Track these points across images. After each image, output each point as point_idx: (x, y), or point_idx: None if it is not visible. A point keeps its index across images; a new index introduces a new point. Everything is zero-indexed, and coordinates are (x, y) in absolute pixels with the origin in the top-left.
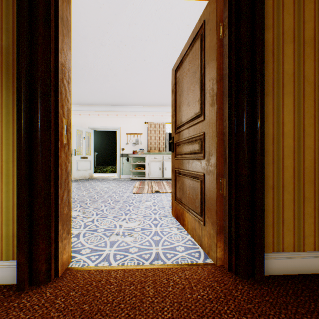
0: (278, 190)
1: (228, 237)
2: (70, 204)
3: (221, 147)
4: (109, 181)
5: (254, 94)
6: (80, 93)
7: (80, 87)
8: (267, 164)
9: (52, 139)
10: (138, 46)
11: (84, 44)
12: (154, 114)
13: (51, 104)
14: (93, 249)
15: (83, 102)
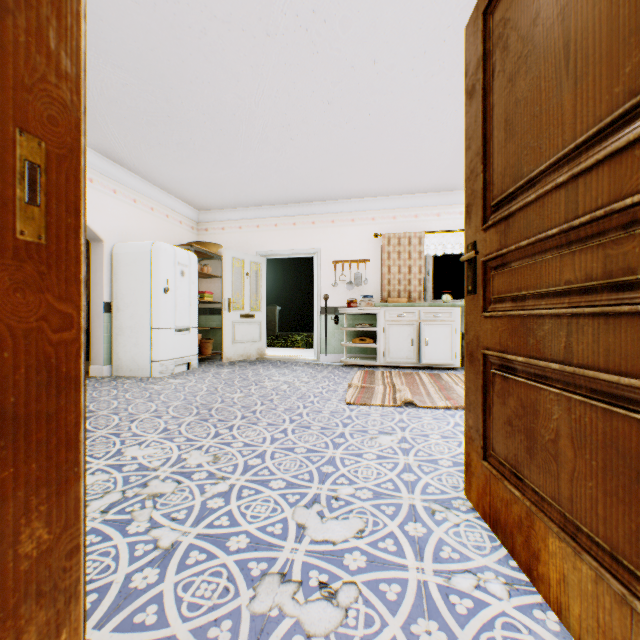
0: None
1: None
2: (66, 503)
3: None
4: (296, 366)
5: None
6: (238, 179)
7: (235, 166)
8: None
9: None
10: (358, 15)
11: (229, 40)
12: (397, 214)
13: None
14: None
15: (246, 200)
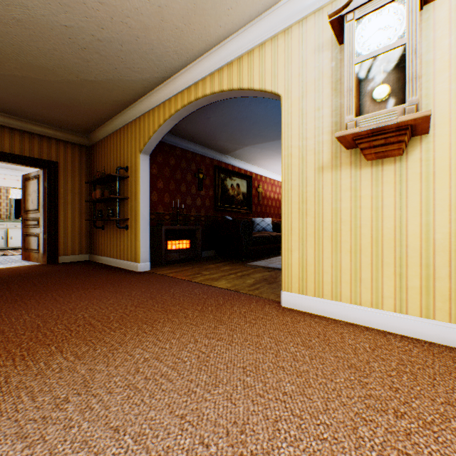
0: (67, 237)
1: (48, 253)
2: None
3: (46, 224)
4: None
5: (57, 209)
6: None
7: None
8: (63, 229)
9: None
10: None
11: None
12: None
13: None
14: None
15: None
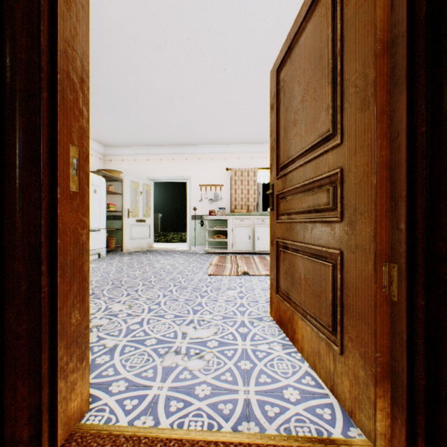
0: None
1: (405, 395)
2: (85, 305)
3: (385, 196)
4: (175, 254)
5: None
6: (135, 128)
7: (134, 120)
8: None
9: (42, 183)
10: (215, 44)
11: (135, 48)
12: (241, 156)
13: (41, 115)
14: (132, 383)
15: (140, 142)
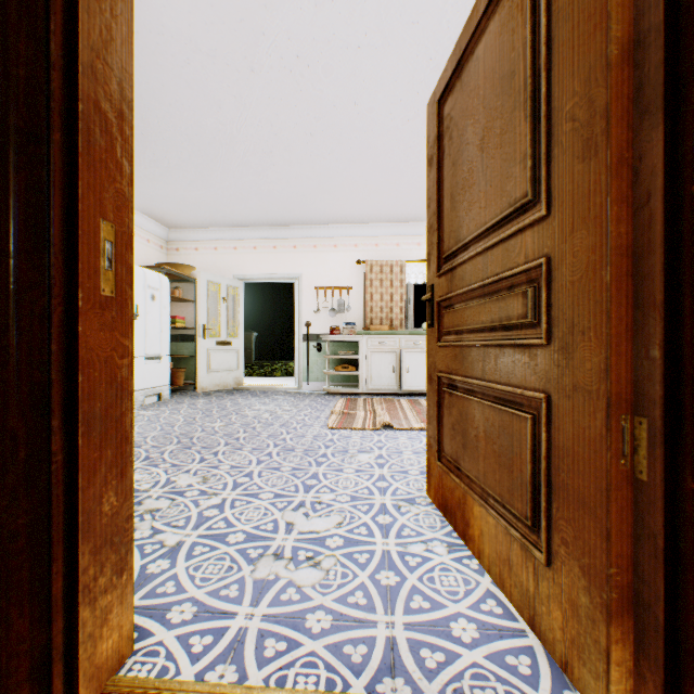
0: None
1: (662, 641)
2: (126, 482)
3: (625, 303)
4: (277, 396)
5: None
6: (215, 199)
7: (213, 186)
8: None
9: (53, 283)
10: (339, 64)
11: (213, 71)
12: (380, 241)
13: (51, 170)
14: (204, 607)
15: (223, 220)
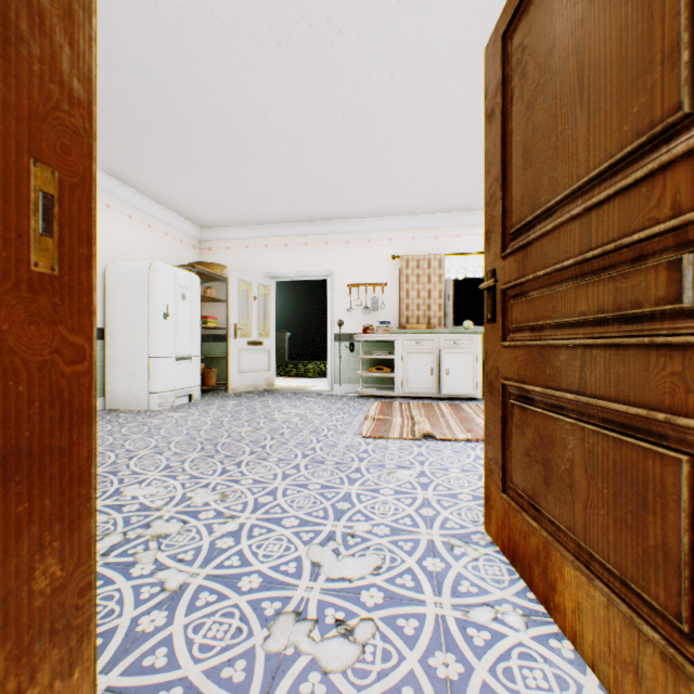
0: None
1: None
2: (79, 539)
3: None
4: (308, 398)
5: None
6: (245, 195)
7: (242, 180)
8: None
9: None
10: (374, 27)
11: (237, 48)
12: (416, 234)
13: None
14: None
15: (253, 217)
